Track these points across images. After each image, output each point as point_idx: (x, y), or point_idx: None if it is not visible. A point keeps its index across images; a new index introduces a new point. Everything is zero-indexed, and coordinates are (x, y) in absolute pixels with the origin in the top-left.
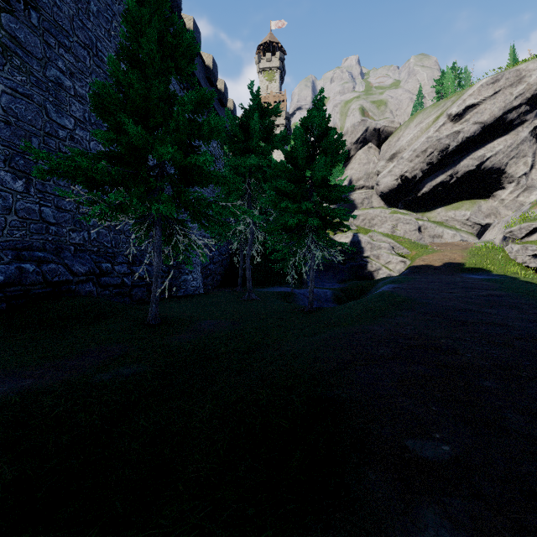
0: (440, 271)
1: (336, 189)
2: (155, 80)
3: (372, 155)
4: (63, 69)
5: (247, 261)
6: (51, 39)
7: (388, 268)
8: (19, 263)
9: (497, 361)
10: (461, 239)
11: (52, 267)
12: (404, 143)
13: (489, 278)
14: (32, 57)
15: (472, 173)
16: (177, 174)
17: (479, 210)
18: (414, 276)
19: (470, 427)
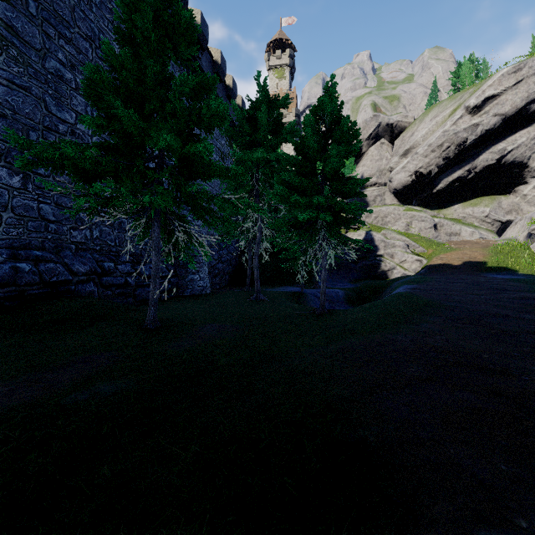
0: (460, 270)
1: (351, 181)
2: (150, 59)
3: (384, 151)
4: (63, 61)
5: (254, 260)
6: (51, 30)
7: (403, 268)
8: (14, 263)
9: None
10: (480, 237)
11: (50, 266)
12: (419, 137)
13: (516, 278)
14: (30, 48)
15: (492, 167)
16: (177, 166)
17: (499, 206)
18: (433, 276)
19: None
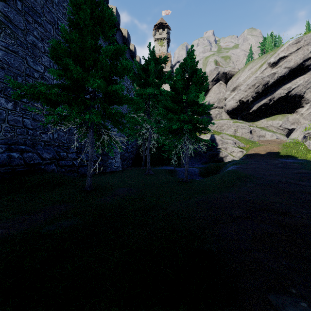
0: (265, 157)
1: (202, 106)
2: (88, 37)
3: (221, 88)
4: (37, 36)
5: (147, 151)
6: (30, 18)
7: (232, 155)
8: (9, 153)
9: None
10: (277, 138)
11: (29, 155)
12: (241, 80)
13: (296, 161)
14: (18, 28)
15: (283, 98)
16: (103, 97)
17: (287, 120)
18: (249, 160)
19: None
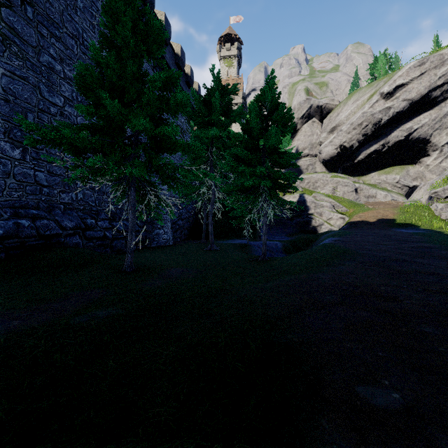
0: (375, 226)
1: (286, 155)
2: (129, 61)
3: (315, 128)
4: (54, 55)
5: (209, 217)
6: (44, 30)
7: (330, 224)
8: (16, 219)
9: (435, 307)
10: (392, 199)
11: (44, 222)
12: (343, 117)
13: (418, 232)
14: (28, 45)
15: (401, 142)
16: (149, 142)
17: (407, 174)
18: (352, 230)
19: (417, 374)
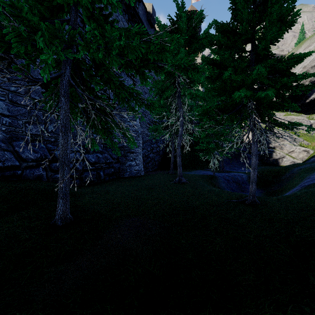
0: None
1: (290, 56)
2: None
3: None
4: None
5: (177, 149)
6: None
7: (292, 156)
8: None
9: None
10: None
11: None
12: None
13: None
14: None
15: None
16: None
17: None
18: None
19: None
